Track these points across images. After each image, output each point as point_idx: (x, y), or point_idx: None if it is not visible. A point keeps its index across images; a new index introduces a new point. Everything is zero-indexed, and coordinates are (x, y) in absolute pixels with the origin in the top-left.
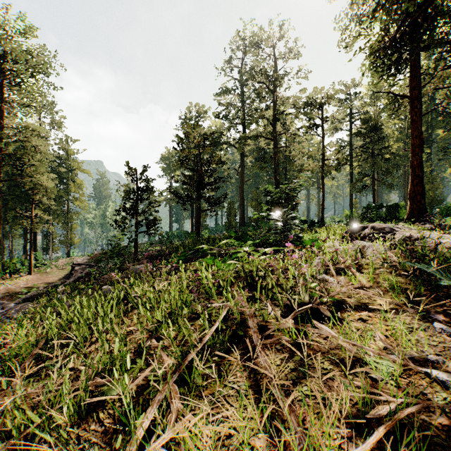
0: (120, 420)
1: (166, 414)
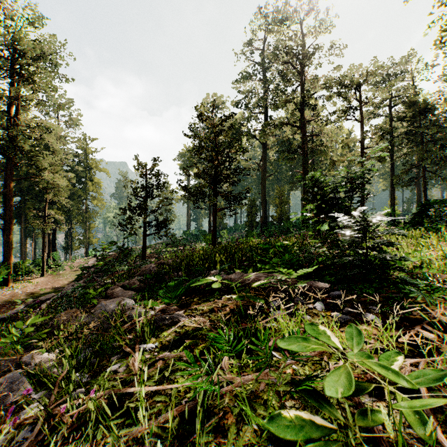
0: None
1: None
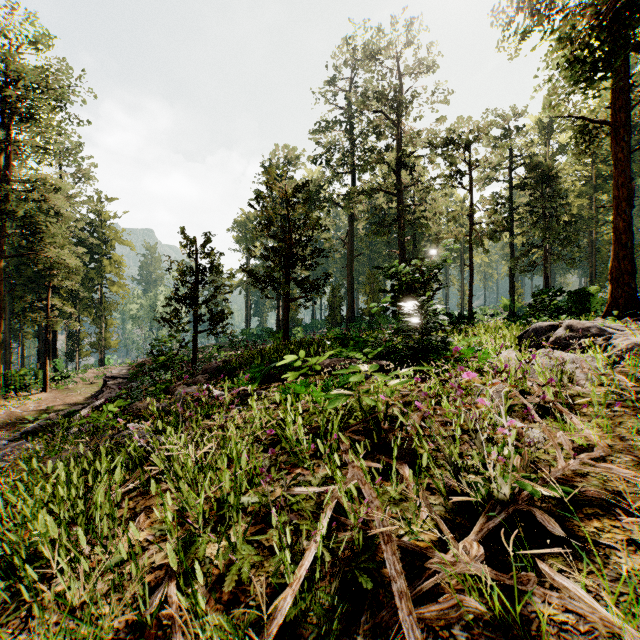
0: None
1: None
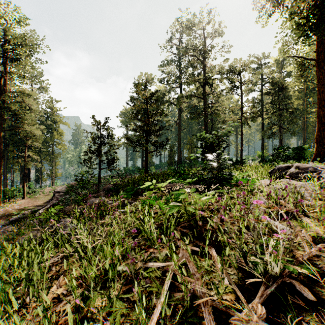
0: None
1: None
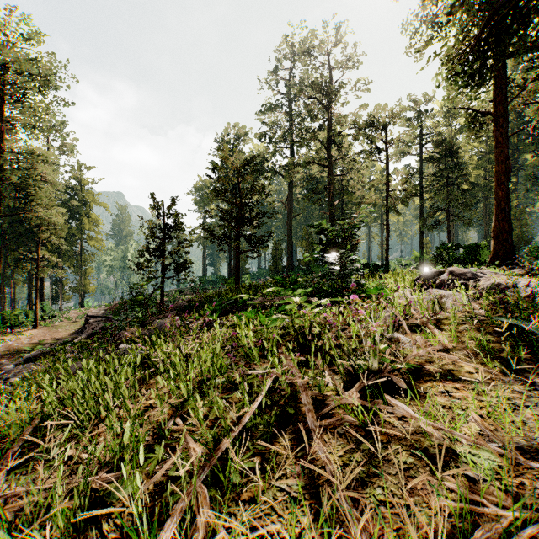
0: (130, 534)
1: (191, 527)
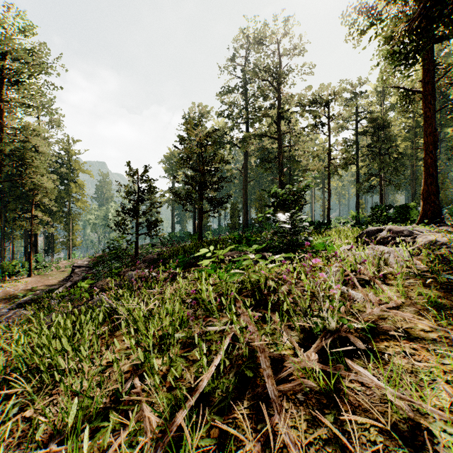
0: None
1: None
